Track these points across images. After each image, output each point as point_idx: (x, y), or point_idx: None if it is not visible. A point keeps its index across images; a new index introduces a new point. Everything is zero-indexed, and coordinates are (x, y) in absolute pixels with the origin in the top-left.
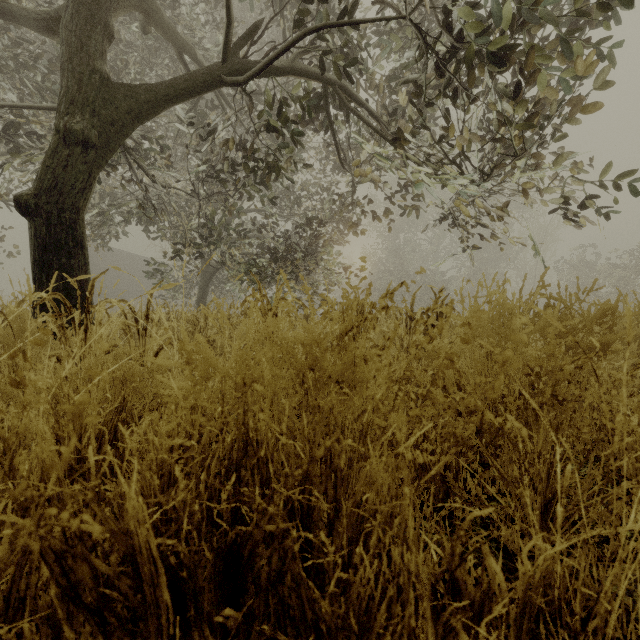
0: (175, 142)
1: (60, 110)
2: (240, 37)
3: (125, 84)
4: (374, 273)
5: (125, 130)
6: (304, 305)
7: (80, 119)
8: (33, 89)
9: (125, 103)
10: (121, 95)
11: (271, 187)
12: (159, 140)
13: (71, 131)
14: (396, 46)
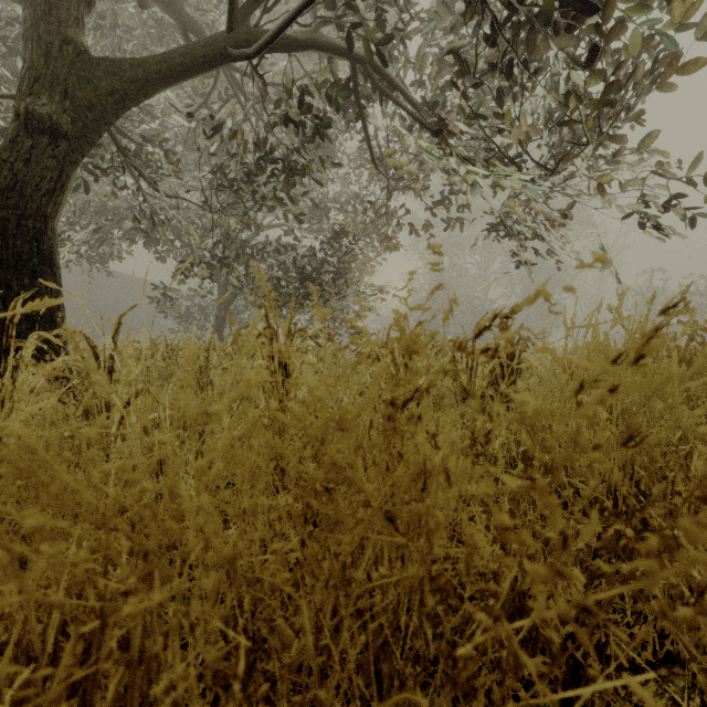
0: (185, 147)
1: (21, 89)
2: (253, 2)
3: (107, 59)
4: (415, 301)
5: (107, 117)
6: (330, 339)
7: (47, 101)
8: (13, 81)
9: (107, 83)
10: (101, 72)
11: (296, 198)
12: (167, 145)
13: (34, 115)
14: (446, 22)
